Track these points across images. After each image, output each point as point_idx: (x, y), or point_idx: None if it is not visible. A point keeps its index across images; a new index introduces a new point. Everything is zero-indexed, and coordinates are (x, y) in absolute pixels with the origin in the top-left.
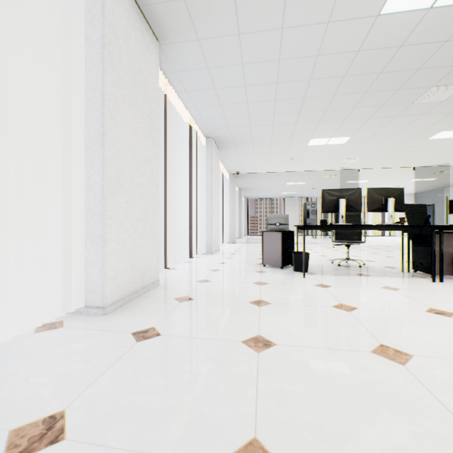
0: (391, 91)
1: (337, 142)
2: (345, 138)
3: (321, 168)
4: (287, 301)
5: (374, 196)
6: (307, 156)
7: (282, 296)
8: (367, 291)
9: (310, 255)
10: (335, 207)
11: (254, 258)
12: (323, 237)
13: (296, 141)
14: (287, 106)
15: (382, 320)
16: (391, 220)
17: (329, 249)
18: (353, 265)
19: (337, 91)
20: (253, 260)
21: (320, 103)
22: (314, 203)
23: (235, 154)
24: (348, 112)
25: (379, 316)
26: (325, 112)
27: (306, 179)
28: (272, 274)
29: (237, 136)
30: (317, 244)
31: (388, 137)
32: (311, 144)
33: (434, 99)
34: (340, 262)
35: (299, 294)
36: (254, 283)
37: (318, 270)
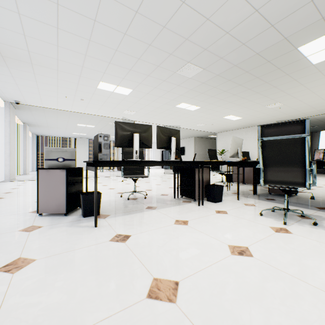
0: (166, 53)
1: (123, 92)
2: (128, 89)
3: (108, 114)
4: (62, 321)
5: (162, 134)
6: (97, 99)
7: (53, 300)
8: (167, 233)
9: (100, 190)
10: (130, 142)
11: (30, 202)
12: (108, 170)
13: (86, 79)
14: (75, 24)
15: (224, 308)
16: (174, 157)
17: (115, 181)
18: (139, 196)
19: (128, 30)
20: (28, 205)
21: (111, 38)
22: (107, 136)
23: (8, 74)
24: (134, 62)
25: (212, 295)
26: (116, 53)
27: (95, 123)
28: (48, 232)
29: (5, 44)
30: (105, 177)
31: (156, 98)
32: (100, 87)
33: (187, 74)
34: (129, 195)
35: (89, 278)
36: (0, 270)
37: (110, 208)
